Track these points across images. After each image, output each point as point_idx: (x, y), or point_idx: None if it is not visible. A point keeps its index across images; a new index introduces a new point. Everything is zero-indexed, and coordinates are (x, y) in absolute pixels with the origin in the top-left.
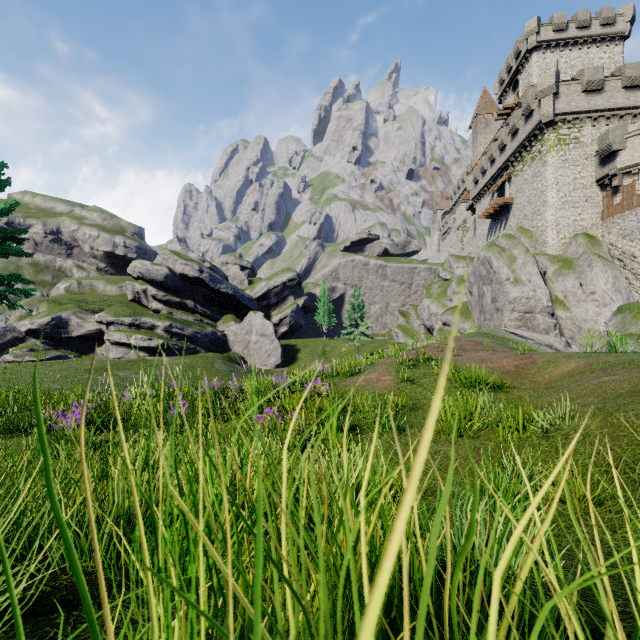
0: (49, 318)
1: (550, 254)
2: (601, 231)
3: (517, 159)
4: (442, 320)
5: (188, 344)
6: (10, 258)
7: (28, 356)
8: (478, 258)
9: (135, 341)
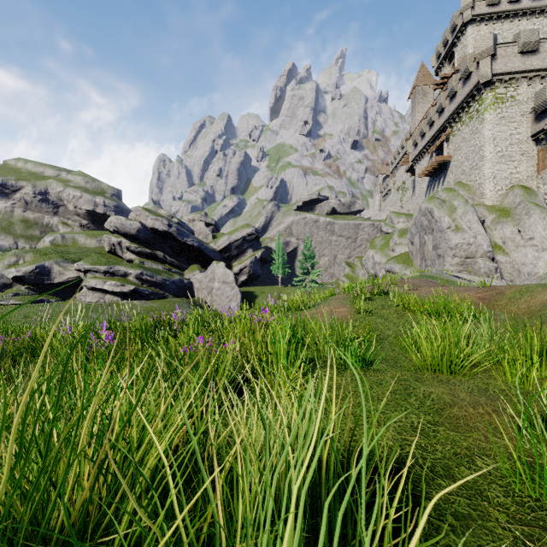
0: (33, 266)
1: (488, 205)
2: (536, 183)
3: (455, 120)
4: (385, 268)
5: (157, 290)
6: (3, 215)
7: (13, 300)
8: (420, 210)
9: (109, 287)
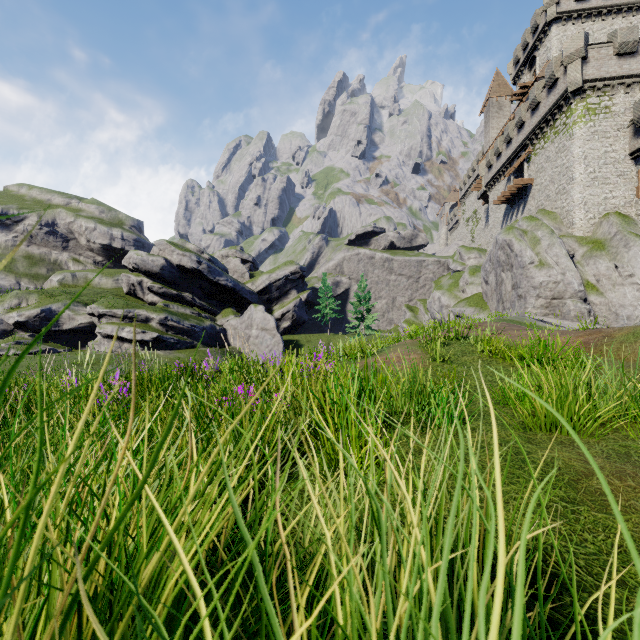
0: (38, 310)
1: (577, 236)
2: (635, 210)
3: (538, 136)
4: (455, 312)
5: (185, 338)
6: (3, 250)
7: (14, 349)
8: (496, 242)
9: (128, 334)
